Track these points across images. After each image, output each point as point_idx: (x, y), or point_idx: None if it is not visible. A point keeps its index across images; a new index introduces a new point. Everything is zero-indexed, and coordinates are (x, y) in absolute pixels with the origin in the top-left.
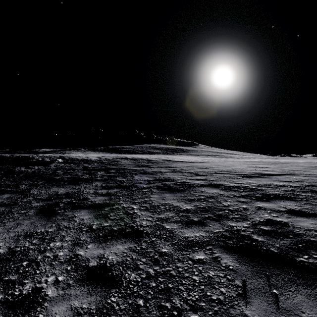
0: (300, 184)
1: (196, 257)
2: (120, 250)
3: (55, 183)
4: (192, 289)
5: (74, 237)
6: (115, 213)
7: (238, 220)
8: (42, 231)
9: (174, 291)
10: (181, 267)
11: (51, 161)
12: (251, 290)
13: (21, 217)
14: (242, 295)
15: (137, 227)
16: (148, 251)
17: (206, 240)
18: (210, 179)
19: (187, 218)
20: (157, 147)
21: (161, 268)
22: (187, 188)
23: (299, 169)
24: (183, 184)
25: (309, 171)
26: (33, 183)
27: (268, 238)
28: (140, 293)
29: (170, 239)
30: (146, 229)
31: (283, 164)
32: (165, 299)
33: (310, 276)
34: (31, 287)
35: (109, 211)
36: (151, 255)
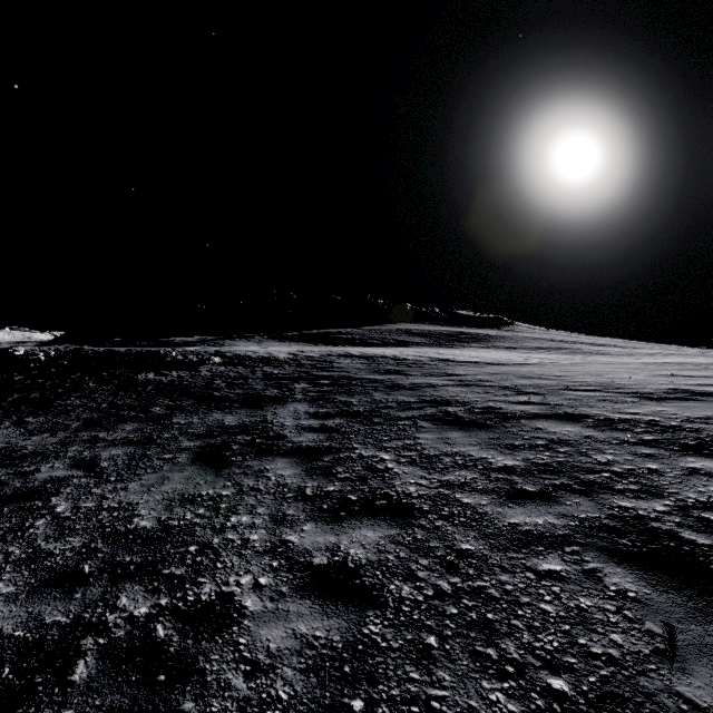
0: None
1: (544, 567)
2: (371, 539)
3: (214, 405)
4: (542, 628)
5: (273, 509)
6: (346, 467)
7: (640, 496)
8: (210, 493)
9: (501, 628)
10: (509, 583)
11: (201, 362)
12: (688, 646)
13: (166, 467)
14: (666, 654)
15: (398, 497)
16: (431, 546)
17: (562, 534)
18: (555, 401)
19: (509, 484)
20: (416, 330)
21: (466, 582)
22: (500, 421)
23: None
24: (489, 412)
25: None
26: (175, 403)
27: None
28: (428, 624)
29: (476, 527)
30: (418, 501)
31: None
32: (483, 641)
33: None
34: (213, 590)
35: (332, 462)
36: (439, 554)
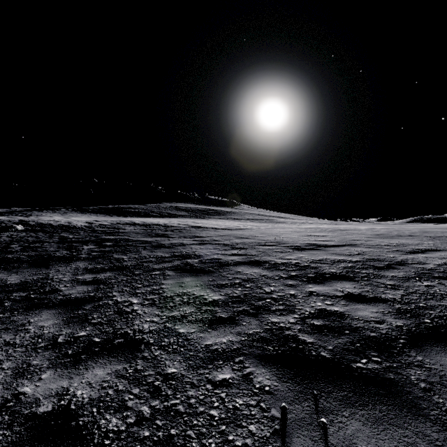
0: (361, 257)
1: (219, 377)
2: (99, 377)
3: (3, 266)
4: (207, 433)
5: (20, 361)
6: (101, 312)
7: (283, 313)
8: None
9: (178, 441)
10: (193, 397)
11: (3, 229)
12: (292, 422)
13: None
14: (279, 433)
15: (133, 335)
16: (146, 374)
17: (236, 348)
18: (251, 253)
19: (212, 314)
20: (182, 207)
21: (163, 403)
22: (218, 268)
23: (360, 238)
24: (213, 262)
25: (371, 240)
26: None
27: (319, 337)
28: None
29: (182, 351)
30: (147, 336)
31: (343, 232)
32: None
33: (368, 389)
34: None
35: (91, 310)
36: (150, 381)
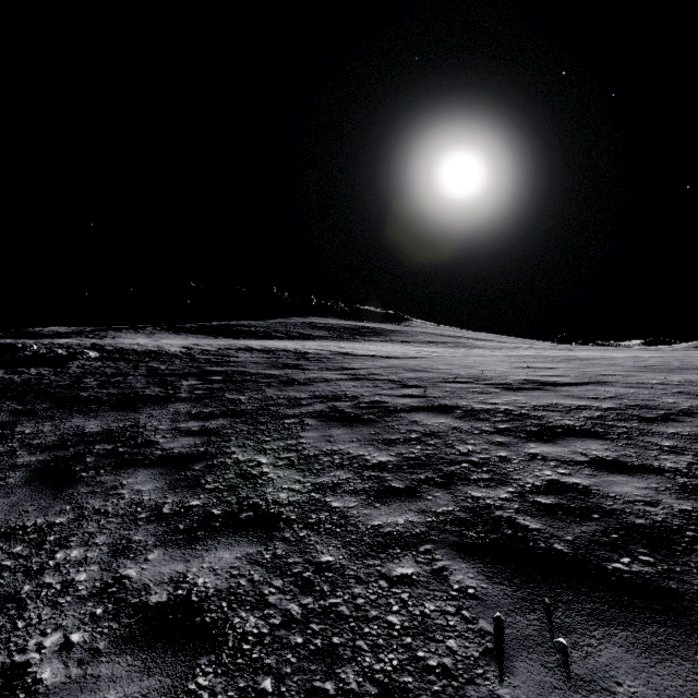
0: (616, 403)
1: (397, 572)
2: (225, 562)
3: (77, 407)
4: (385, 646)
5: (117, 535)
6: (218, 475)
7: (490, 485)
8: (38, 522)
9: (345, 653)
10: (361, 596)
11: (71, 356)
12: (512, 640)
13: None
14: (493, 654)
15: (267, 507)
16: (290, 562)
17: (419, 533)
18: (433, 394)
19: (380, 482)
20: (320, 324)
21: (318, 601)
22: (382, 415)
23: (615, 372)
24: (374, 407)
25: (634, 375)
26: (24, 407)
27: (551, 522)
28: (267, 662)
29: (340, 533)
30: (287, 510)
31: (583, 362)
32: (323, 674)
33: (634, 601)
34: (0, 663)
35: (203, 471)
36: (297, 571)
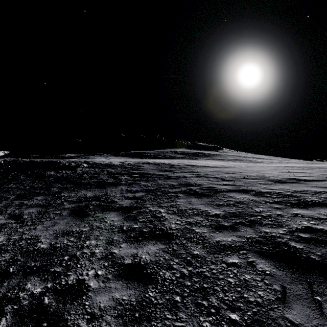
0: None
1: (230, 261)
2: (152, 250)
3: (82, 186)
4: (228, 290)
5: (107, 237)
6: (143, 215)
7: (273, 226)
8: (77, 230)
9: (210, 291)
10: (214, 269)
11: (77, 166)
12: (291, 295)
13: (56, 217)
14: (282, 300)
15: (166, 230)
16: (180, 252)
17: (239, 245)
18: (238, 184)
19: (217, 222)
20: (179, 151)
21: (195, 269)
22: (214, 193)
23: None
24: (210, 189)
25: None
26: (63, 186)
27: (308, 246)
28: (176, 290)
29: (201, 243)
30: (175, 231)
31: (321, 169)
32: (201, 298)
33: None
34: (75, 278)
35: (137, 213)
36: (184, 256)
